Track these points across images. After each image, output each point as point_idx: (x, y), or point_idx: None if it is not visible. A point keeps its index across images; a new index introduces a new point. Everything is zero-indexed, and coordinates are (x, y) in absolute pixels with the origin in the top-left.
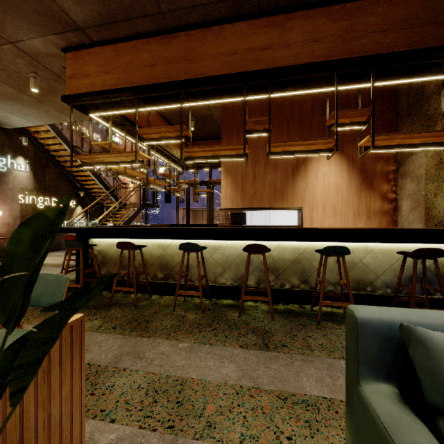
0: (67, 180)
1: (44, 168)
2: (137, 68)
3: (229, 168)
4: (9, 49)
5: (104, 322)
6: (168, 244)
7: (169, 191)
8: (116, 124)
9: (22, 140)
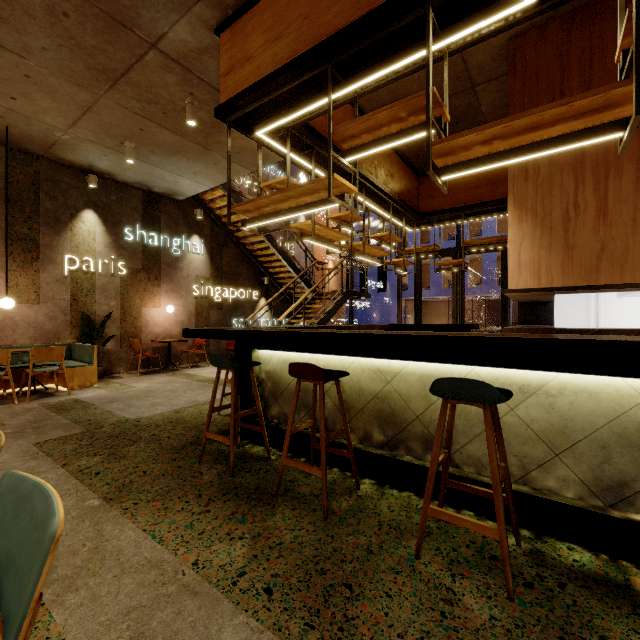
0: (248, 263)
1: (221, 248)
2: (330, 1)
3: (529, 199)
4: (154, 61)
5: (252, 558)
6: (395, 370)
7: (384, 274)
8: (299, 149)
9: (197, 213)
